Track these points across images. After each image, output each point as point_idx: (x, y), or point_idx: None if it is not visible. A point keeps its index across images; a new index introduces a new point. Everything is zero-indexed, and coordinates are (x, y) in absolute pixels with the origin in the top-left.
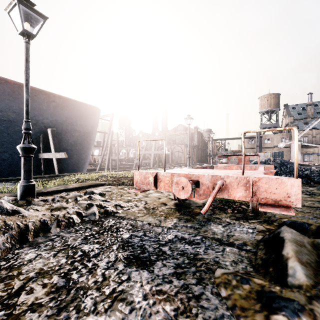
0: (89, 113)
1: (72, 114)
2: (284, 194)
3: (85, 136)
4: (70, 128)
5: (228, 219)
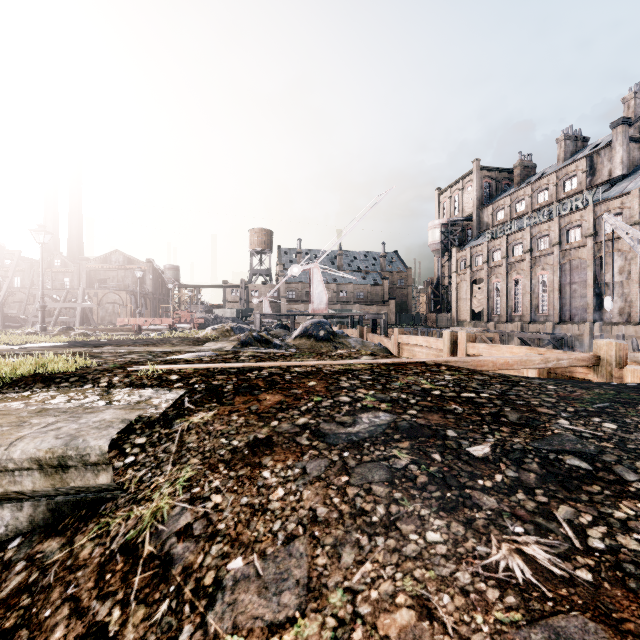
0: None
1: None
2: (169, 321)
3: None
4: None
5: None
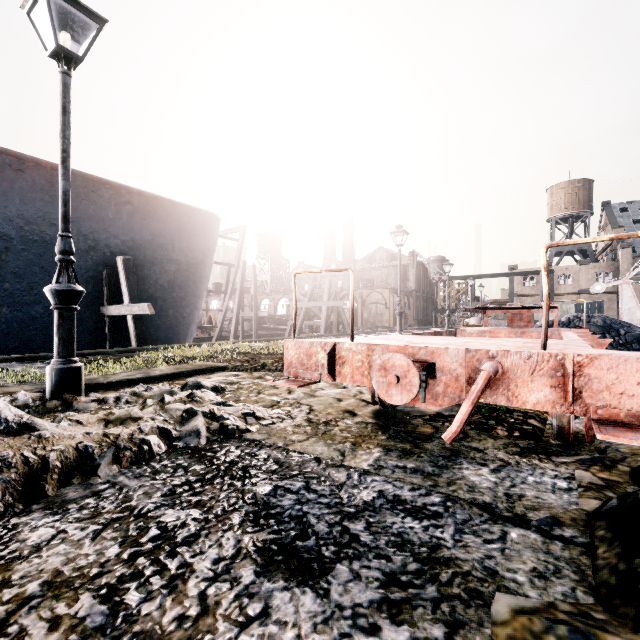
0: (198, 226)
1: (164, 228)
2: None
3: (190, 272)
4: (160, 255)
5: (502, 453)
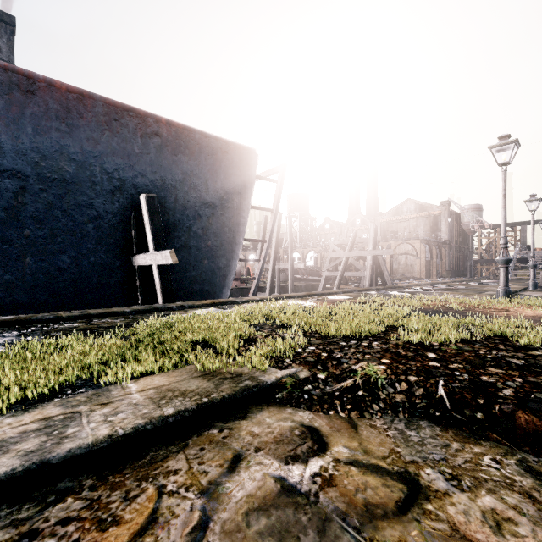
0: (234, 163)
1: (196, 166)
2: None
3: (225, 217)
4: (193, 197)
5: None
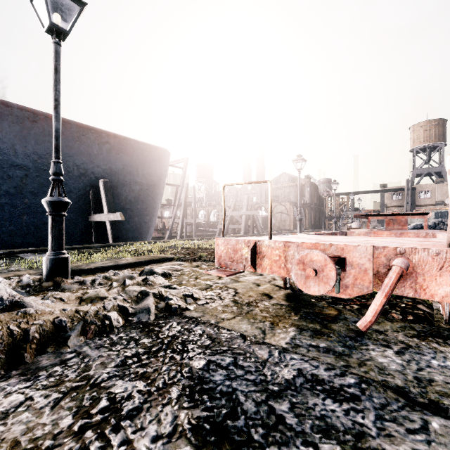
0: (155, 158)
1: (131, 160)
2: None
3: (149, 191)
4: (129, 179)
5: (402, 336)
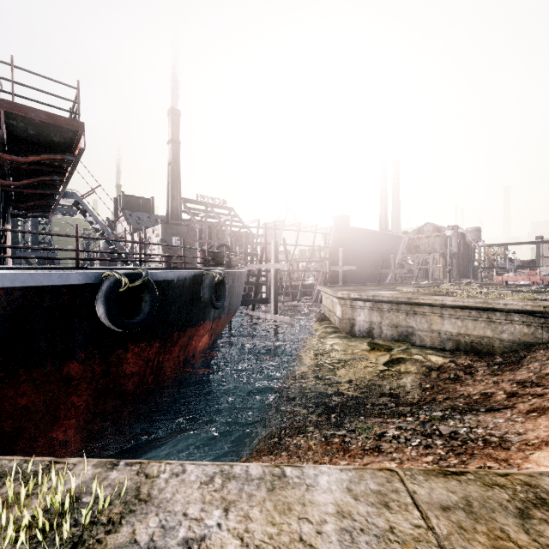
0: (400, 241)
1: (393, 244)
2: (536, 279)
3: (394, 257)
4: (390, 252)
5: None
